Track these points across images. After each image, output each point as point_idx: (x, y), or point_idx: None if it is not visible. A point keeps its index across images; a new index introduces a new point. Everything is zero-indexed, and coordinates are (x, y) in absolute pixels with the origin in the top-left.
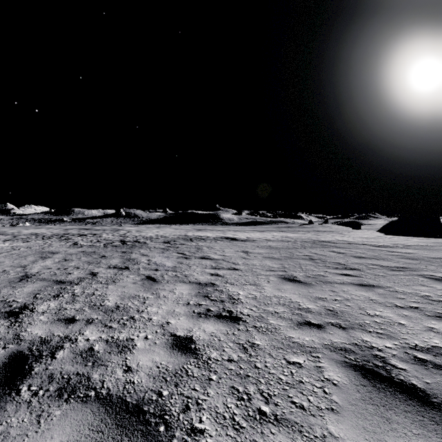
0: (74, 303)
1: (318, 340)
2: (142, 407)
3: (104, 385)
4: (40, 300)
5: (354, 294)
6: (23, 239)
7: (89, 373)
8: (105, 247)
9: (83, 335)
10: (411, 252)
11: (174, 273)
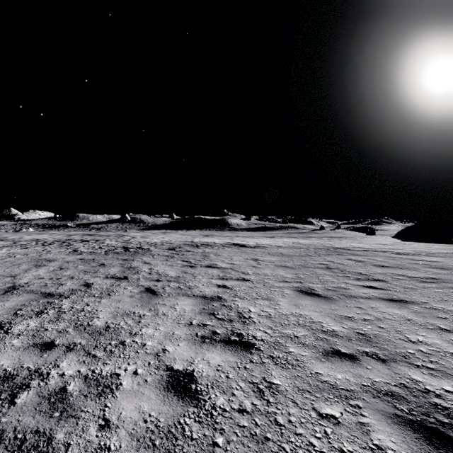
0: (57, 322)
1: (354, 379)
2: None
3: (68, 452)
4: (20, 317)
5: (386, 312)
6: (23, 245)
7: (52, 431)
8: (106, 254)
9: (58, 368)
10: (437, 260)
11: (177, 285)
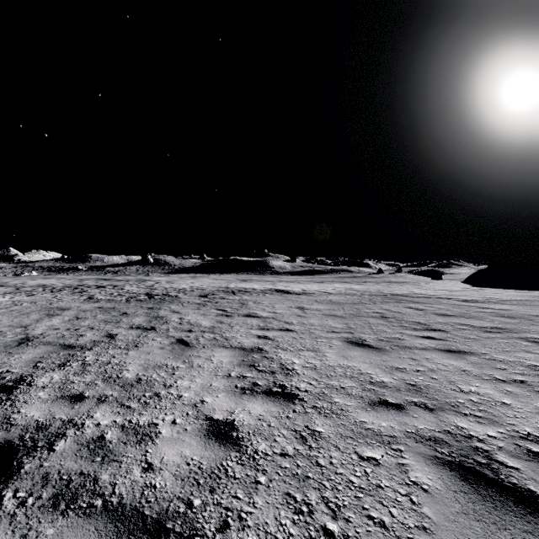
0: (84, 374)
1: (399, 427)
2: (165, 524)
3: (115, 489)
4: (41, 370)
5: (441, 363)
6: (28, 292)
7: (96, 473)
8: (127, 302)
9: (93, 419)
10: (508, 308)
11: (212, 336)
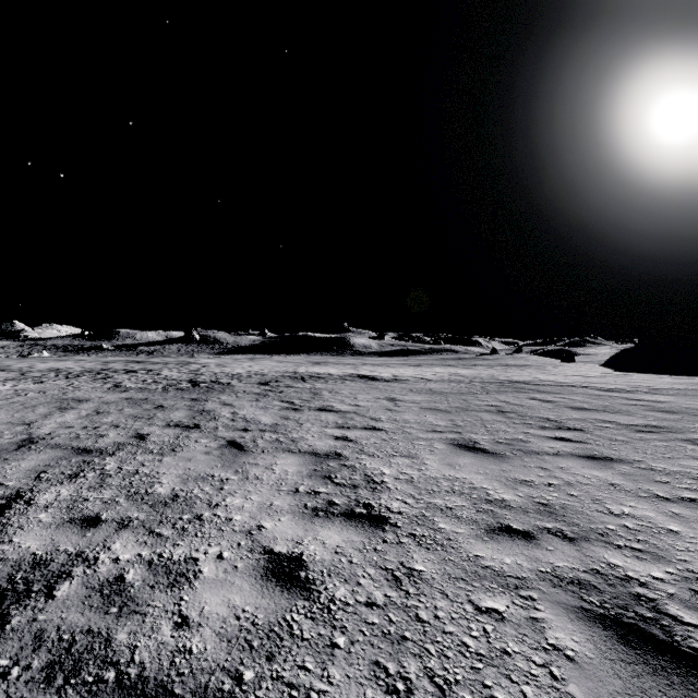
0: (101, 489)
1: (528, 564)
2: None
3: (135, 656)
4: (45, 483)
5: (580, 474)
6: (36, 378)
7: (110, 631)
8: (164, 391)
9: (110, 552)
10: (664, 400)
11: (274, 436)
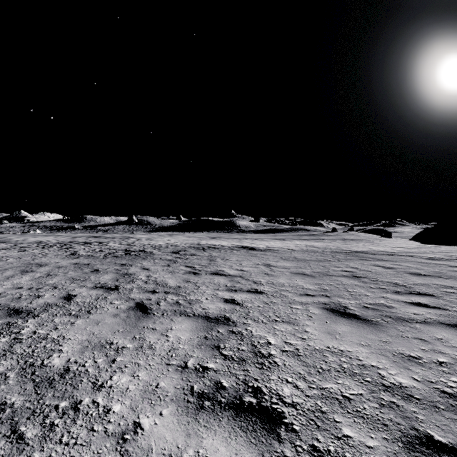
0: (2, 359)
1: None
2: None
3: None
4: None
5: None
6: (22, 248)
7: None
8: (104, 258)
9: None
10: None
11: (175, 298)
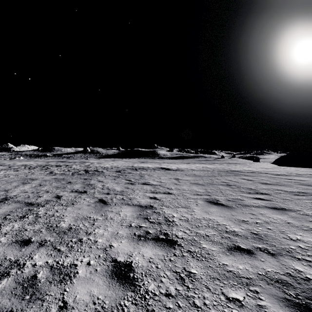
0: (34, 224)
1: (252, 269)
2: None
3: None
4: (8, 220)
5: (271, 217)
6: (15, 169)
7: (22, 311)
8: (72, 175)
9: (32, 260)
10: (305, 179)
11: (121, 197)
